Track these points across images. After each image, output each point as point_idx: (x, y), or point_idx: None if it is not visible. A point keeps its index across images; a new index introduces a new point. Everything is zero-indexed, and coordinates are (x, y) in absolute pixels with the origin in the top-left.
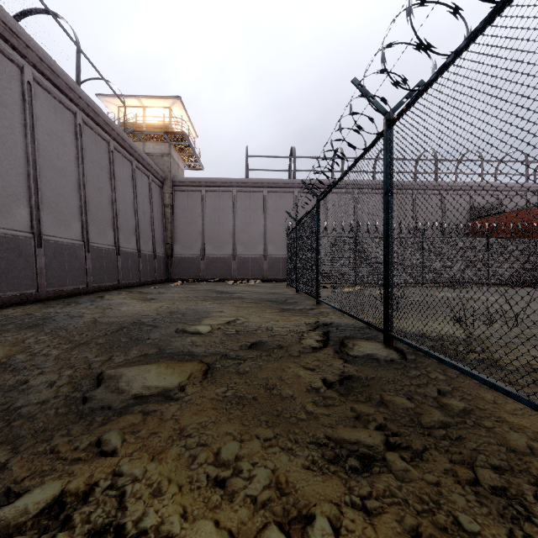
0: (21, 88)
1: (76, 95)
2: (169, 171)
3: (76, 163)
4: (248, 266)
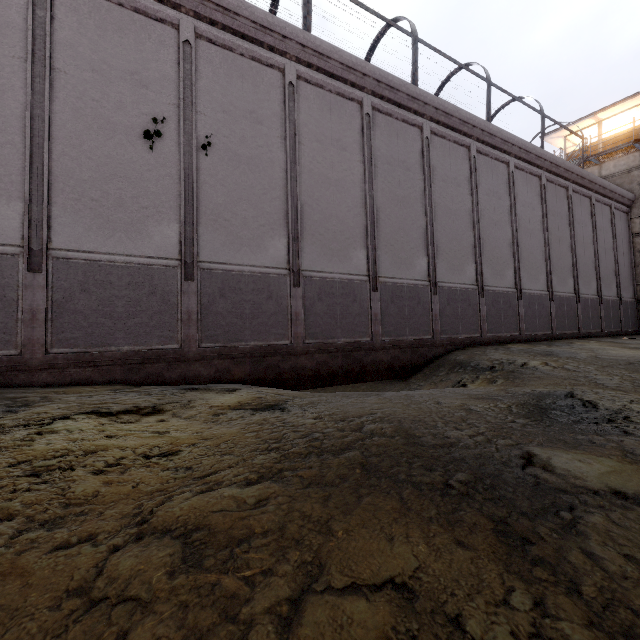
0: (507, 179)
1: (542, 160)
2: None
3: (541, 221)
4: None
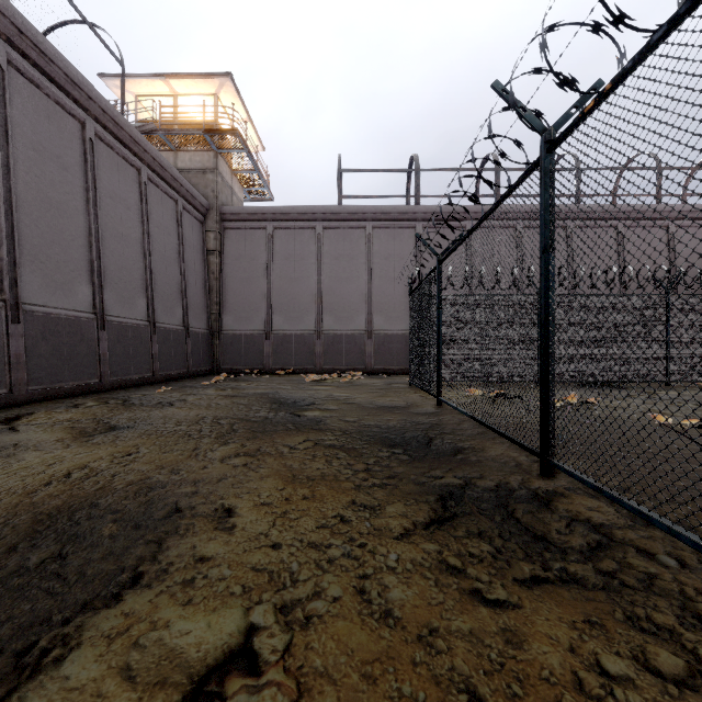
0: None
1: None
2: (215, 196)
3: None
4: (341, 348)
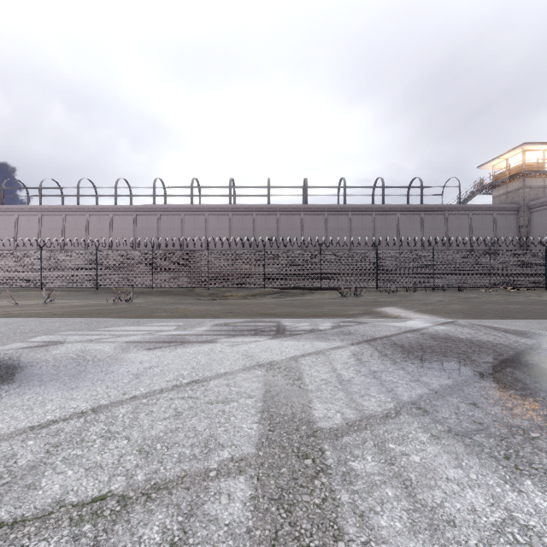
0: (396, 221)
1: (419, 208)
2: (522, 199)
3: (420, 234)
4: None
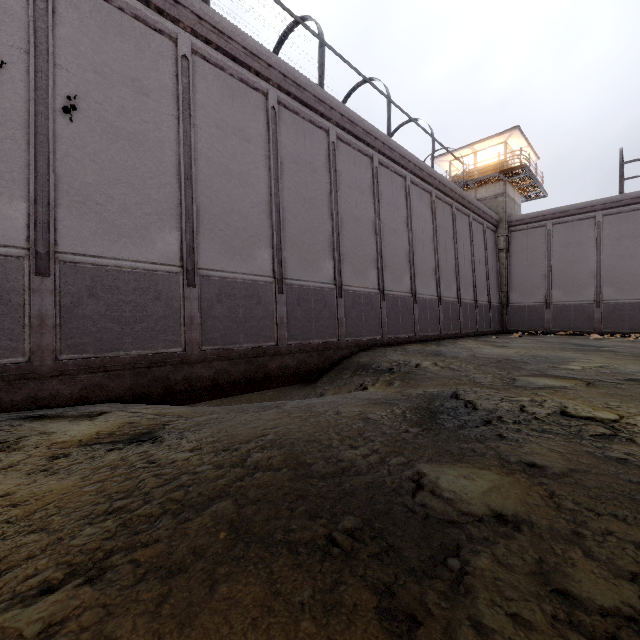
0: (404, 192)
1: (432, 178)
2: (504, 211)
3: (432, 233)
4: (623, 315)
